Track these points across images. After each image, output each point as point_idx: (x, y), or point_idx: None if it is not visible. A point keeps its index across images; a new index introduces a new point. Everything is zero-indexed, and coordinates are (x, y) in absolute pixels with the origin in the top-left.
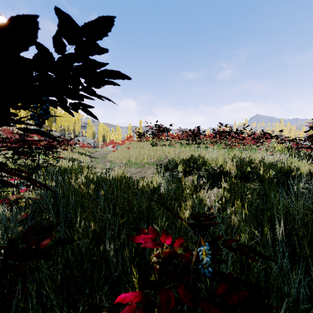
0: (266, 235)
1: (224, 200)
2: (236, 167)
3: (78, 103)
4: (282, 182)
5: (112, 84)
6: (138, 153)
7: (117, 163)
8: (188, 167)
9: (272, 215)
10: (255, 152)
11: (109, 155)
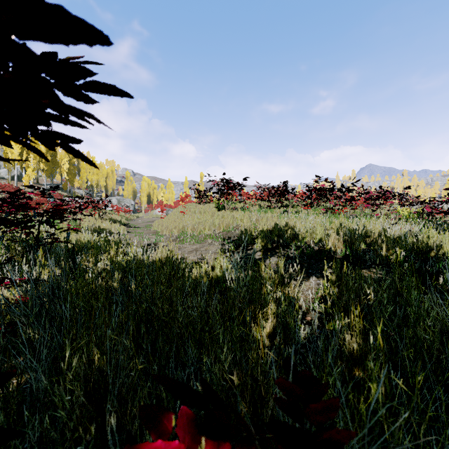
0: (404, 368)
1: (329, 301)
2: (344, 242)
3: (49, 133)
4: (417, 267)
5: (117, 94)
6: (197, 221)
7: (166, 235)
8: (270, 243)
9: (415, 334)
10: (369, 220)
11: (156, 223)
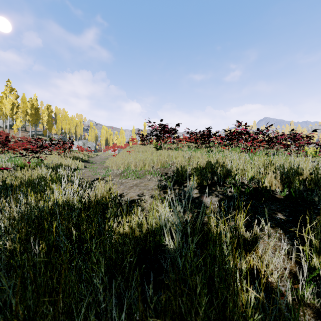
0: None
1: None
2: (281, 181)
3: None
4: None
5: None
6: (139, 159)
7: (114, 170)
8: (205, 180)
9: None
10: (285, 158)
11: (109, 160)
